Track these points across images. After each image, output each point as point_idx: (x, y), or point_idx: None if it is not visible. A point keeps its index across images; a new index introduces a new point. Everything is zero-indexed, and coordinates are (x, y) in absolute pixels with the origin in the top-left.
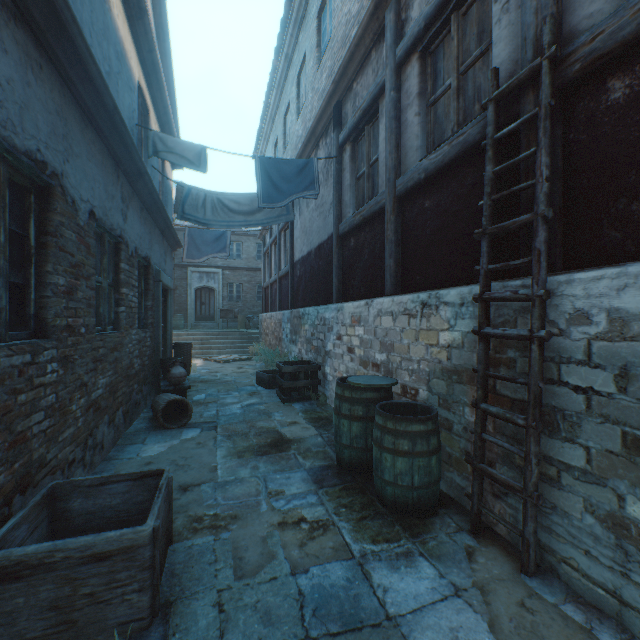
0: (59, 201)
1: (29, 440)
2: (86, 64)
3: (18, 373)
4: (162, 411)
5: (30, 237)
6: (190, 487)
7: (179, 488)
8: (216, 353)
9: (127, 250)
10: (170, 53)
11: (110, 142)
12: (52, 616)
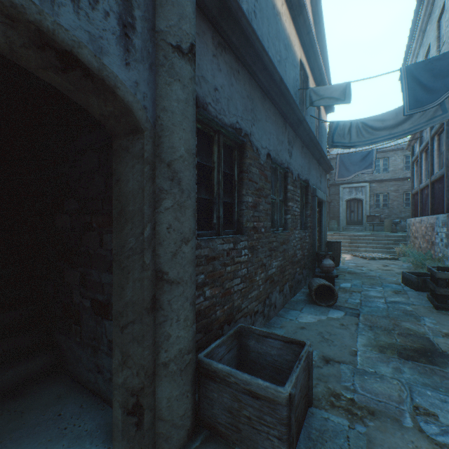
0: (248, 151)
1: (232, 294)
2: (261, 58)
3: (226, 254)
4: (314, 291)
5: (234, 175)
6: (331, 361)
7: (322, 358)
8: (362, 251)
9: (291, 176)
10: (323, 29)
11: (279, 106)
12: (229, 416)
